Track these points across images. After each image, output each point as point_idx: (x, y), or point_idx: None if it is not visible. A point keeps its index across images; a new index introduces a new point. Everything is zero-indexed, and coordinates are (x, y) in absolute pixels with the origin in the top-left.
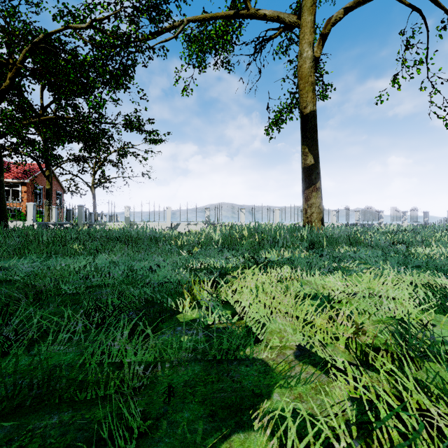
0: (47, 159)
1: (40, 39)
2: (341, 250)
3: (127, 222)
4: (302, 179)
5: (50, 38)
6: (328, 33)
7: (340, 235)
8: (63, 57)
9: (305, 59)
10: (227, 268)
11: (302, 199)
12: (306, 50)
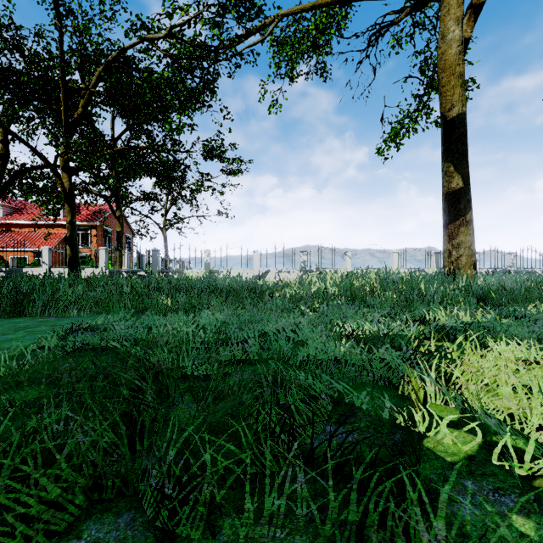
0: (118, 197)
1: (114, 57)
2: (541, 311)
3: (207, 269)
4: (444, 209)
5: (123, 55)
6: (483, 2)
7: (515, 287)
8: (137, 77)
9: (450, 42)
10: (405, 339)
11: (443, 236)
12: (451, 30)
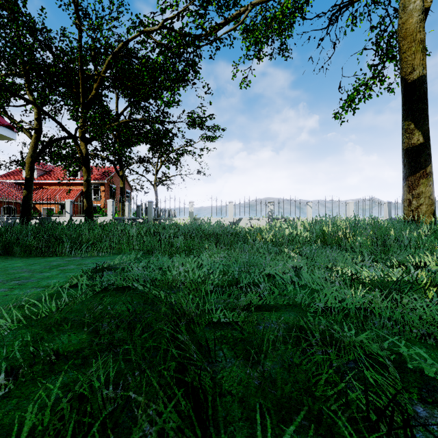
0: (121, 160)
1: (120, 48)
2: None
3: (191, 217)
4: (404, 163)
5: (126, 47)
6: None
7: None
8: (137, 63)
9: (411, 11)
10: (418, 287)
11: (403, 187)
12: (412, 1)
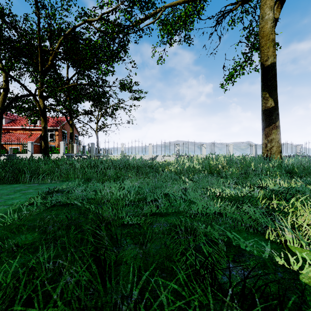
0: (70, 113)
1: (69, 31)
2: None
3: (122, 154)
4: (262, 119)
5: (74, 31)
6: None
7: (308, 165)
8: (82, 43)
9: (267, 20)
10: (255, 199)
11: (262, 135)
12: (267, 13)
